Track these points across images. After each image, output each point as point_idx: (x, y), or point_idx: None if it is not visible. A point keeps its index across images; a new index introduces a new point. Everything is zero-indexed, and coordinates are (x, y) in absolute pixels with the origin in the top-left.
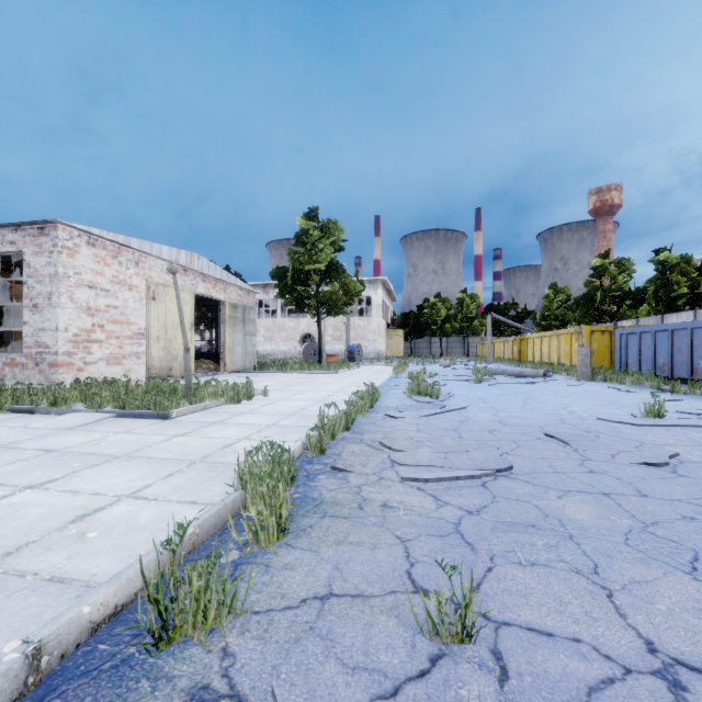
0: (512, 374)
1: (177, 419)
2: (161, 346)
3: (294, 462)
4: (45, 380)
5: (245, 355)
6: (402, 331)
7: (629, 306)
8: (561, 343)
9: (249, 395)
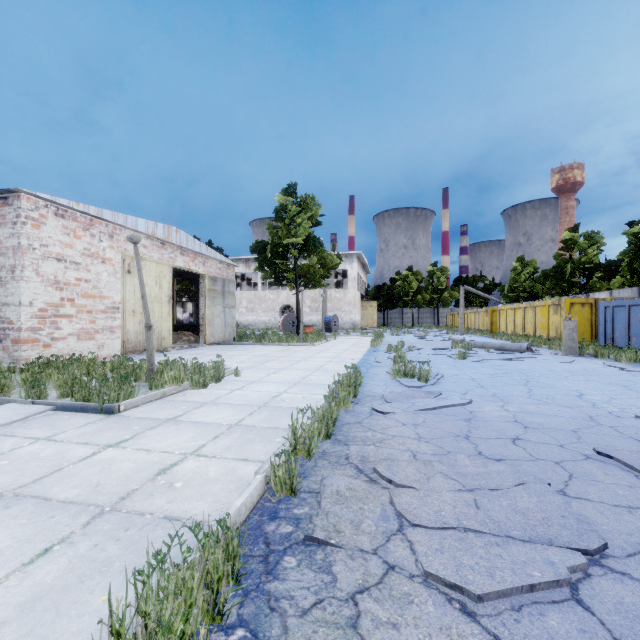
0: (493, 348)
1: (123, 414)
2: (137, 319)
3: (240, 549)
4: (8, 357)
5: (224, 328)
6: (375, 303)
7: (599, 278)
8: (536, 315)
9: (218, 377)
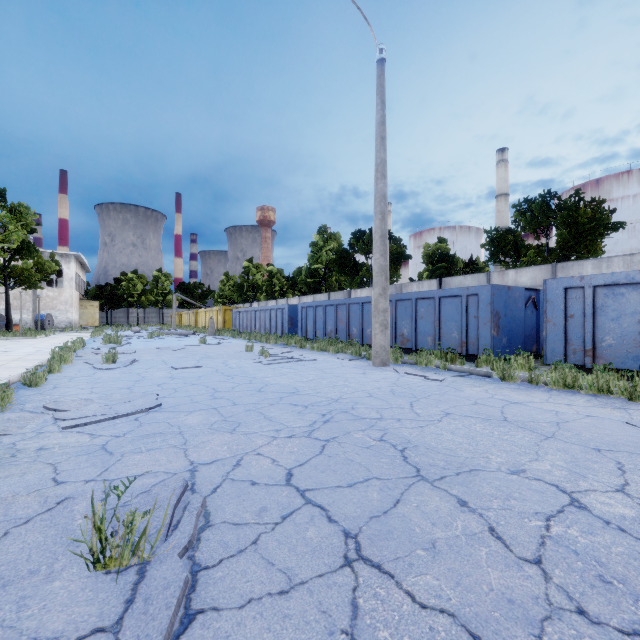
0: (177, 334)
1: None
2: None
3: None
4: None
5: None
6: (97, 302)
7: (261, 293)
8: (214, 316)
9: None
